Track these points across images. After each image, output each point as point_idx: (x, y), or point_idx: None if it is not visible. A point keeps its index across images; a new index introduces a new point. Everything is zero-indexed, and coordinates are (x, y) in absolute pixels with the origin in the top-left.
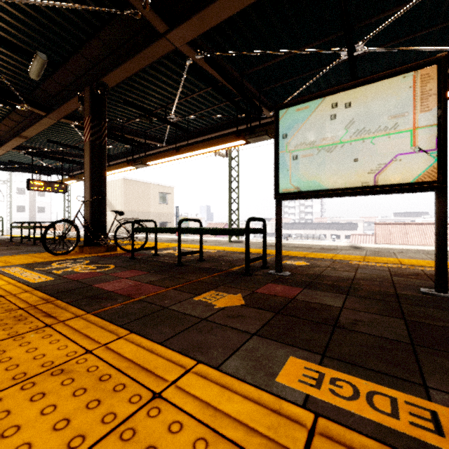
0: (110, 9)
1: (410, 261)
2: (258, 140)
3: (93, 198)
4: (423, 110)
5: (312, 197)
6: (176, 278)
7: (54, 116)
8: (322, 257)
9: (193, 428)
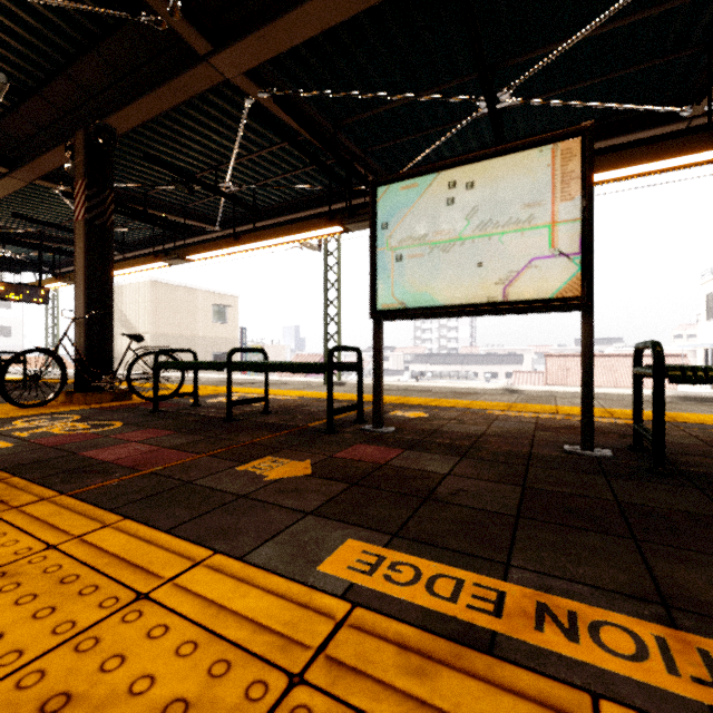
0: (115, 11)
1: (572, 409)
2: (362, 227)
3: (91, 314)
4: (564, 199)
5: (424, 317)
6: (218, 439)
7: (23, 175)
8: (452, 405)
9: (182, 631)
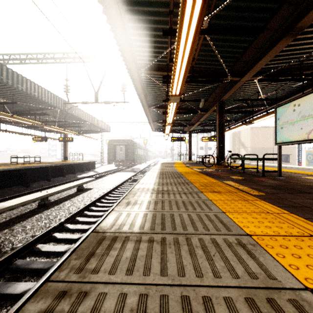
0: (219, 83)
1: None
2: None
3: (219, 146)
4: None
5: (292, 144)
6: (234, 174)
7: (208, 113)
8: None
9: (207, 180)
